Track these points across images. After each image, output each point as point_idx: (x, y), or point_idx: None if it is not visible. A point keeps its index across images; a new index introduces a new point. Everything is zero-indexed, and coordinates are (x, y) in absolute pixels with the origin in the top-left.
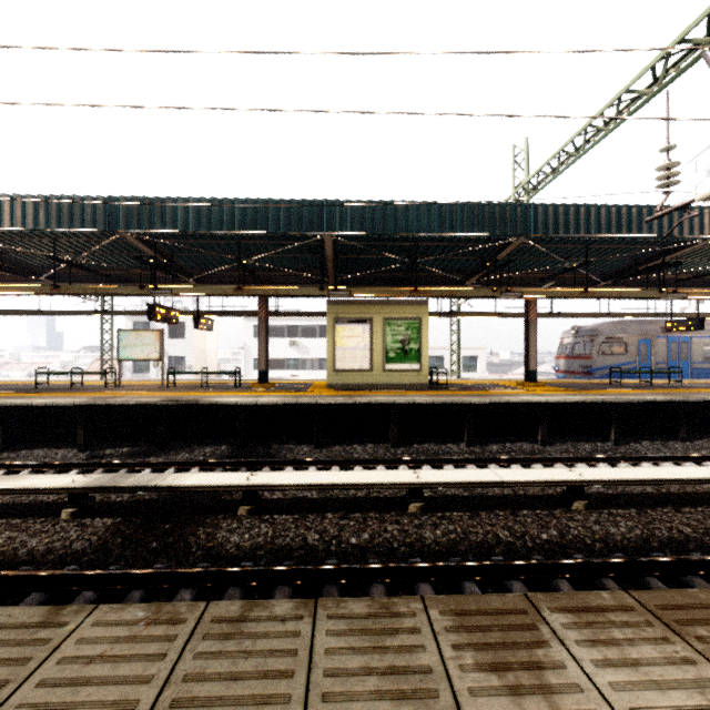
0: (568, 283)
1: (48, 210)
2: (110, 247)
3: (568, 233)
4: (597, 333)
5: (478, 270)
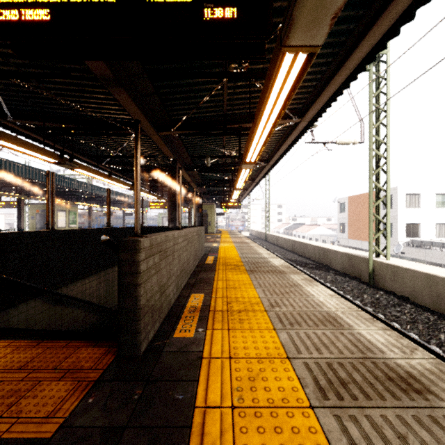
0: (97, 202)
1: (38, 173)
2: (0, 175)
3: (120, 198)
4: (86, 215)
5: (89, 198)
